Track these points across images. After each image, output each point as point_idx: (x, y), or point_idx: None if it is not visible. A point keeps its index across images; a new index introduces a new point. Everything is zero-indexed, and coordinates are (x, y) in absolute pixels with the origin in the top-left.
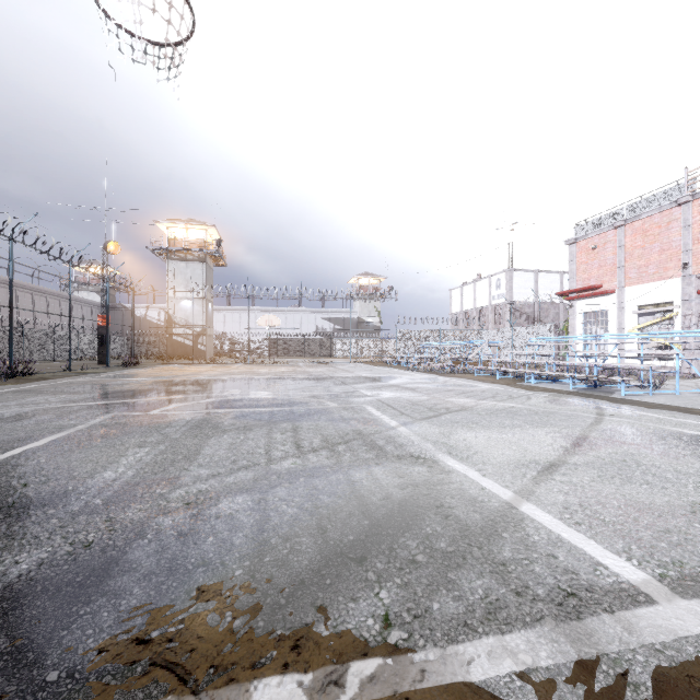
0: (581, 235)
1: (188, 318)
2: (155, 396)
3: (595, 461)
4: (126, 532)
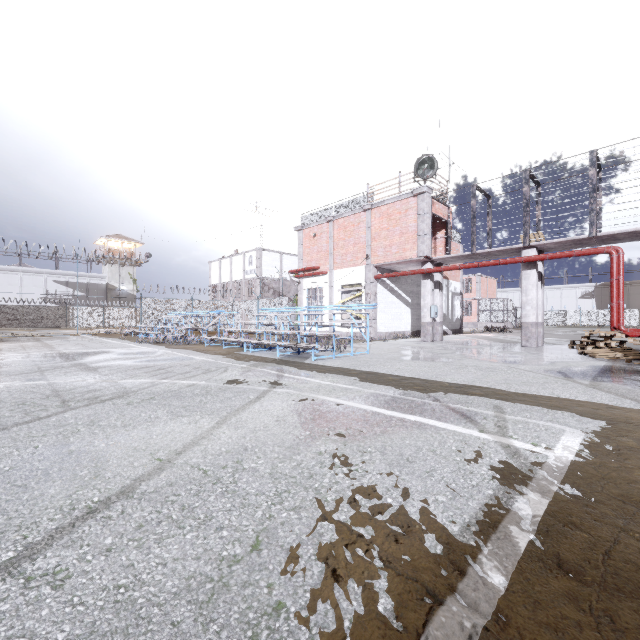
0: (306, 224)
1: None
2: None
3: (183, 477)
4: None
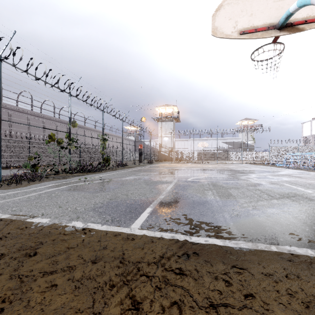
0: None
1: (166, 144)
2: (179, 174)
3: None
4: (245, 213)
